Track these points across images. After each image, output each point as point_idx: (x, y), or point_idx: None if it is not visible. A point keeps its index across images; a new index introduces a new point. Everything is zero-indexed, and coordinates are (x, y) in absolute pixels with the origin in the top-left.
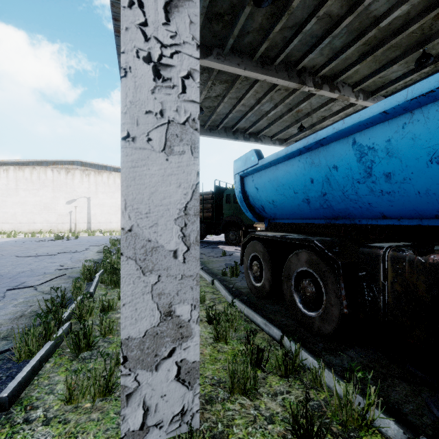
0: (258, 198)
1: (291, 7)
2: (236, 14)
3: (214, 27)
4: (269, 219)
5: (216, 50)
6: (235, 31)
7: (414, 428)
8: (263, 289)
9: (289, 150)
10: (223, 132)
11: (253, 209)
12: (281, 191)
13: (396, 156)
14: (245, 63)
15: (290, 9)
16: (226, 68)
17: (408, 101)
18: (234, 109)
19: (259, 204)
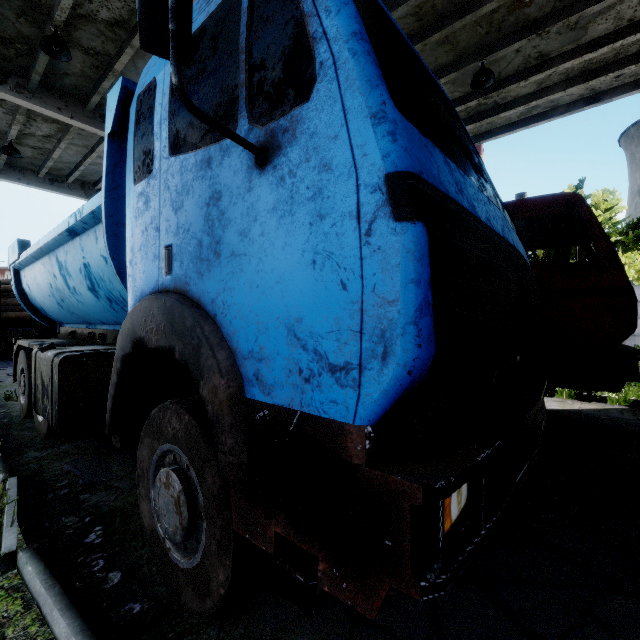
0: (34, 298)
1: (114, 69)
2: (35, 47)
3: (1, 50)
4: (61, 323)
5: (15, 79)
6: (38, 68)
7: (38, 478)
8: (25, 406)
9: (31, 251)
10: (78, 187)
11: (39, 311)
12: (42, 292)
13: (70, 275)
14: (72, 110)
15: (115, 72)
16: (38, 108)
17: (59, 236)
18: (85, 160)
19: (38, 305)
